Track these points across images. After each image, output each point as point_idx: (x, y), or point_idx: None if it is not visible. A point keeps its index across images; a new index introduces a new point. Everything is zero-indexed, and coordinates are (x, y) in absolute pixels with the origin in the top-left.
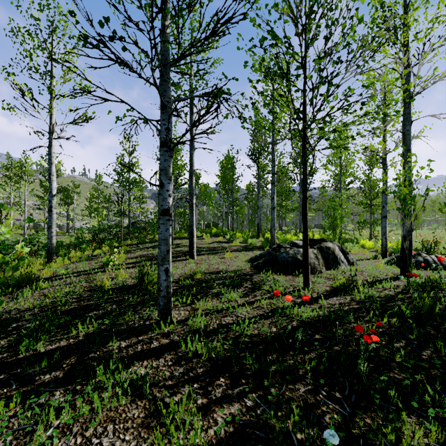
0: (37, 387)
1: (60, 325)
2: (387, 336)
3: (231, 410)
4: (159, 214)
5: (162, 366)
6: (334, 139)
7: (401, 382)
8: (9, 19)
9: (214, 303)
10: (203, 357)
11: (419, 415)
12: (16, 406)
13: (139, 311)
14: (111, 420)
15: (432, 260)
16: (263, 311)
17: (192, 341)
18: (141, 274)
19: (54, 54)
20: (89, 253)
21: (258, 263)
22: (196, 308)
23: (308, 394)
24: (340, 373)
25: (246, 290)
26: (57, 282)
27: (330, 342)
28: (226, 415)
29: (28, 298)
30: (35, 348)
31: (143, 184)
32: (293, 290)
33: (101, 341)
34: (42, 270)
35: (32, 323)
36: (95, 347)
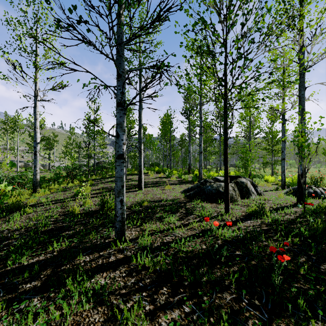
0: (19, 295)
1: (40, 243)
2: (292, 252)
3: (172, 316)
4: (116, 158)
5: (118, 277)
6: (248, 100)
7: (307, 292)
8: (4, 12)
9: (157, 225)
10: (150, 270)
11: (323, 321)
12: (2, 311)
13: (100, 231)
14: (76, 324)
15: (320, 192)
16: (195, 232)
17: (141, 256)
18: (103, 202)
19: (37, 38)
20: (64, 185)
21: (190, 194)
22: (144, 229)
23: (233, 302)
24: (257, 283)
25: (181, 214)
26: (39, 208)
27: (248, 257)
28: (169, 320)
29: (17, 221)
30: (20, 262)
31: (104, 134)
32: (217, 215)
33: (71, 256)
34: (29, 199)
35: (19, 240)
36: (66, 261)
